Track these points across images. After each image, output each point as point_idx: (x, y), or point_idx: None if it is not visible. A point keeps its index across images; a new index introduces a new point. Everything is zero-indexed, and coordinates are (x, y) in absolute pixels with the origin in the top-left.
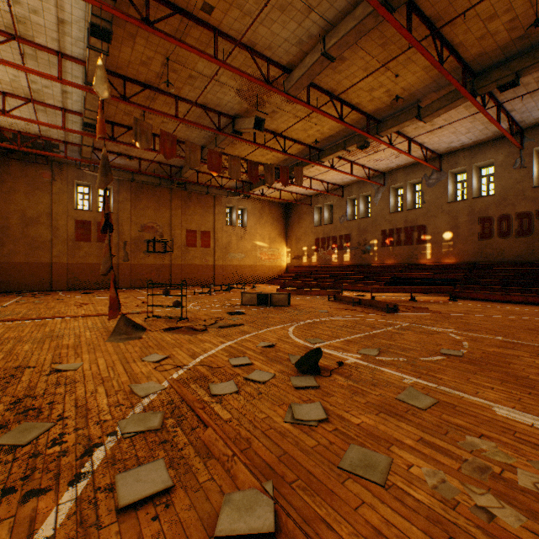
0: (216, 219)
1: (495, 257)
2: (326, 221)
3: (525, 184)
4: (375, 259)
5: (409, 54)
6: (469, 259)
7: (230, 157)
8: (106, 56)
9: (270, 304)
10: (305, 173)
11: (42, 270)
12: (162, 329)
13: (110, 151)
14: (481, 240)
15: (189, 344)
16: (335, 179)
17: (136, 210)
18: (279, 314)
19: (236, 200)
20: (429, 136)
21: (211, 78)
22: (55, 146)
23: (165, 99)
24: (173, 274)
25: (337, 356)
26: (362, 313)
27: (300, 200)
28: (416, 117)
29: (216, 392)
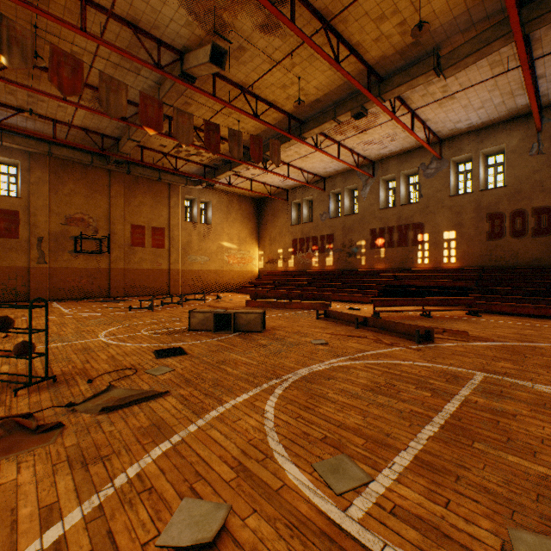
0: (171, 213)
1: (507, 260)
2: (305, 218)
3: (543, 174)
4: (363, 263)
5: None
6: (476, 263)
7: (176, 111)
8: None
9: (234, 329)
10: (282, 158)
11: None
12: None
13: (4, 103)
14: (490, 240)
15: None
16: (317, 168)
17: (58, 195)
18: (246, 352)
19: (197, 190)
20: (436, 109)
21: None
22: None
23: (65, 2)
24: (113, 281)
25: None
26: (381, 345)
27: (274, 195)
28: (435, 69)
29: None
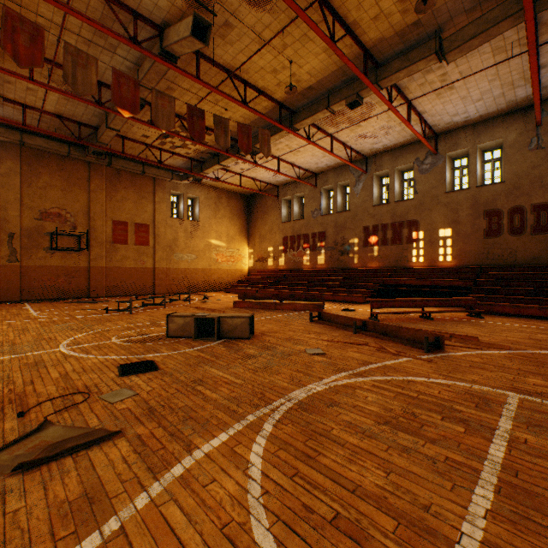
0: (156, 208)
1: (505, 259)
2: (296, 216)
3: (543, 169)
4: (355, 262)
5: None
6: (472, 262)
7: (155, 92)
8: None
9: (219, 335)
10: (272, 152)
11: None
12: None
13: None
14: (487, 238)
15: None
16: (308, 163)
17: (32, 188)
18: (230, 367)
19: (184, 186)
20: (433, 100)
21: None
22: None
23: None
24: (93, 280)
25: None
26: (387, 355)
27: (265, 191)
28: (436, 52)
29: None
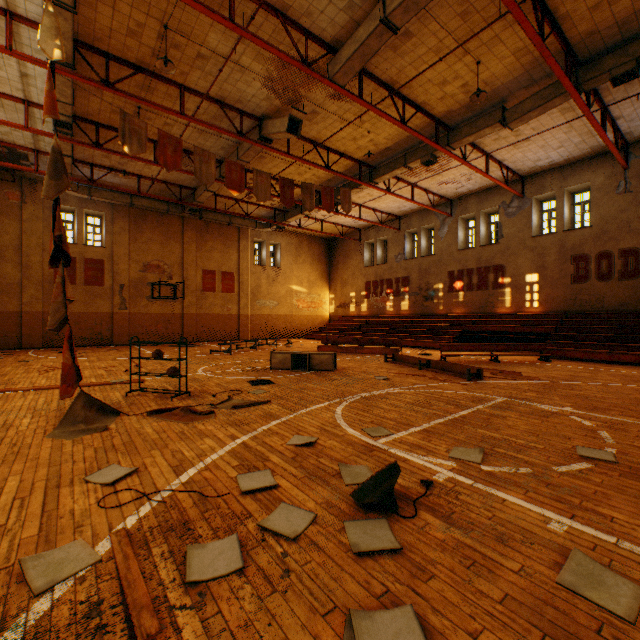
0: (241, 257)
1: (593, 305)
2: (379, 260)
3: (630, 213)
4: (440, 308)
5: (497, 29)
6: (559, 308)
7: (256, 172)
8: (72, 13)
9: (309, 368)
10: (353, 199)
11: (8, 322)
12: (144, 412)
13: (99, 164)
14: (574, 284)
15: (179, 442)
16: (391, 208)
17: (137, 243)
18: (321, 383)
19: (266, 233)
20: (511, 150)
21: (228, 57)
22: (22, 156)
23: (166, 90)
24: (186, 326)
25: (417, 465)
26: (435, 381)
27: (346, 235)
28: (500, 122)
29: (196, 572)
